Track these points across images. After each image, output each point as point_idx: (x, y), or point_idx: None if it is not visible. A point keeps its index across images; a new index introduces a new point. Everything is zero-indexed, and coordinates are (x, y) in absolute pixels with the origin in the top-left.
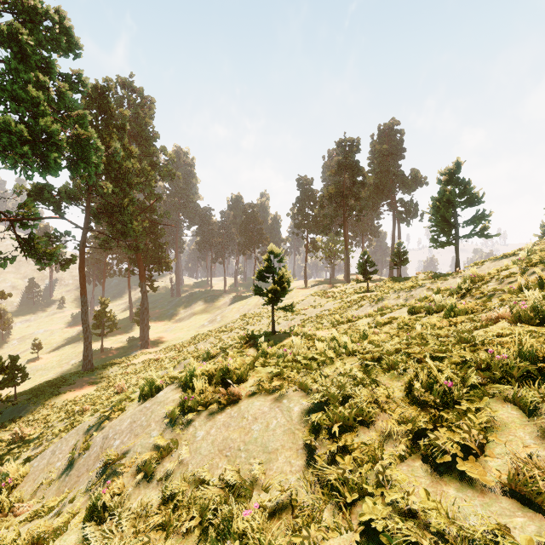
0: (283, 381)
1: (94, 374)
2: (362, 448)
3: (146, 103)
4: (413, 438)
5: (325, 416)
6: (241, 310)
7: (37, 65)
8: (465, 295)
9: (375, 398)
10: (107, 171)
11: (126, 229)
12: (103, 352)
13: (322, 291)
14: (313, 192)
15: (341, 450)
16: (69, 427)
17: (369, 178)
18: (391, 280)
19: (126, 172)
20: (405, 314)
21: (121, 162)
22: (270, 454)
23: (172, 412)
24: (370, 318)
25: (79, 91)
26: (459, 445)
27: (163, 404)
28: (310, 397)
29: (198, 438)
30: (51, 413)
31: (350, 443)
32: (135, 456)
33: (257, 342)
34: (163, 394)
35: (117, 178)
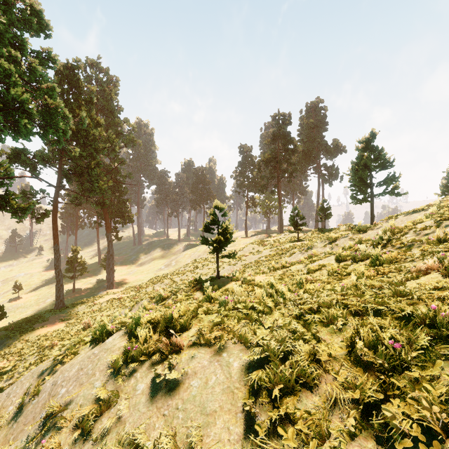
0: (224, 331)
1: (65, 312)
2: (305, 417)
3: (112, 81)
4: (362, 409)
5: (265, 375)
6: (192, 256)
7: (10, 42)
8: (386, 245)
9: (315, 355)
10: (77, 138)
11: (93, 187)
12: (74, 292)
13: (260, 240)
14: (252, 158)
15: (282, 418)
16: (38, 360)
17: (298, 146)
18: (317, 231)
19: (93, 139)
20: (333, 262)
21: (89, 130)
22: (208, 416)
23: (115, 362)
24: (302, 264)
25: (49, 66)
26: (417, 422)
27: (109, 351)
28: (249, 351)
29: (138, 392)
30: (25, 347)
31: (292, 411)
32: (75, 411)
33: (203, 286)
34: (111, 341)
35: (85, 144)
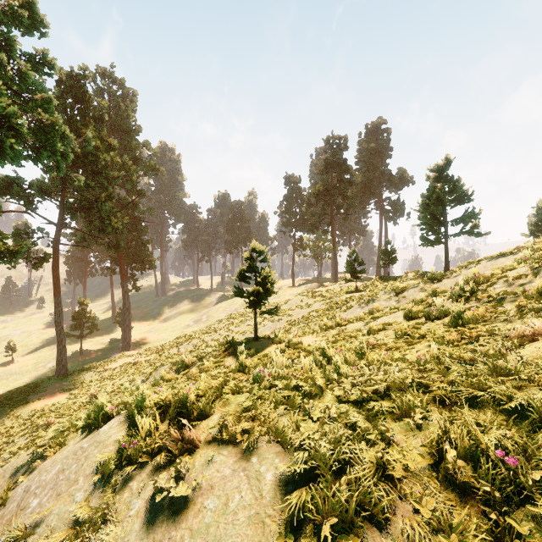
0: (256, 420)
1: (67, 379)
2: None
3: (128, 95)
4: None
5: (311, 496)
6: (227, 309)
7: None
8: (469, 299)
9: (385, 466)
10: (83, 164)
11: (104, 226)
12: (82, 354)
13: (309, 291)
14: (301, 190)
15: None
16: (29, 443)
17: (356, 176)
18: (379, 279)
19: (104, 166)
20: (401, 319)
21: (98, 154)
22: None
23: (105, 465)
24: (362, 322)
25: (45, 73)
26: None
27: (101, 445)
28: (289, 455)
29: (132, 513)
30: (15, 425)
31: None
32: (40, 541)
33: (237, 350)
34: (106, 429)
35: (94, 171)
